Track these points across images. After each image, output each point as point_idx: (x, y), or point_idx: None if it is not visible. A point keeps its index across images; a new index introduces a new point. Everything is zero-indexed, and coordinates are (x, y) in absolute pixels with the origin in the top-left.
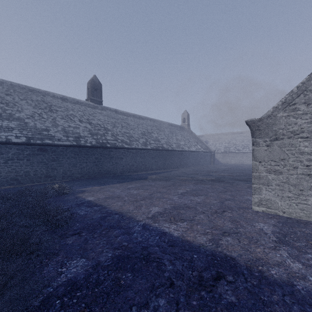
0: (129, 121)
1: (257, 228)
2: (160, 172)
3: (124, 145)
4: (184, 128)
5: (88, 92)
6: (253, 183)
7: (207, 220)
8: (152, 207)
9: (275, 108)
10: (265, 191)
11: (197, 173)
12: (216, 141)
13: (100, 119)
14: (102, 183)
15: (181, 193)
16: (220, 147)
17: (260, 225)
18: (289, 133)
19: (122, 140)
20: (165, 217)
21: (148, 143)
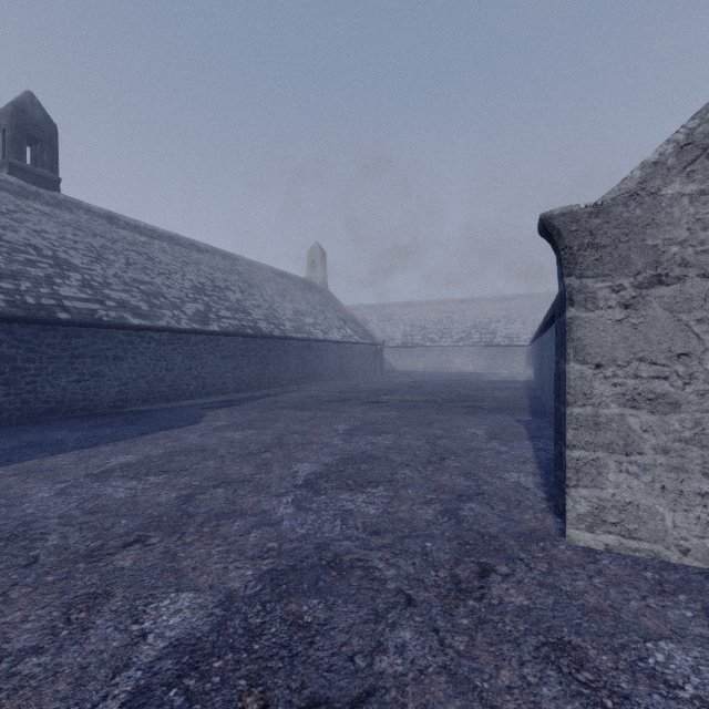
0: (157, 250)
1: (696, 708)
2: (248, 397)
3: (128, 318)
4: (314, 285)
5: (2, 144)
6: (573, 445)
7: (444, 678)
8: (159, 603)
9: (653, 168)
10: (617, 473)
11: (348, 398)
12: (385, 321)
13: (42, 231)
14: (2, 454)
15: (305, 478)
16: (393, 334)
17: (682, 671)
18: (705, 257)
19: (123, 301)
20: (214, 703)
21: (214, 315)
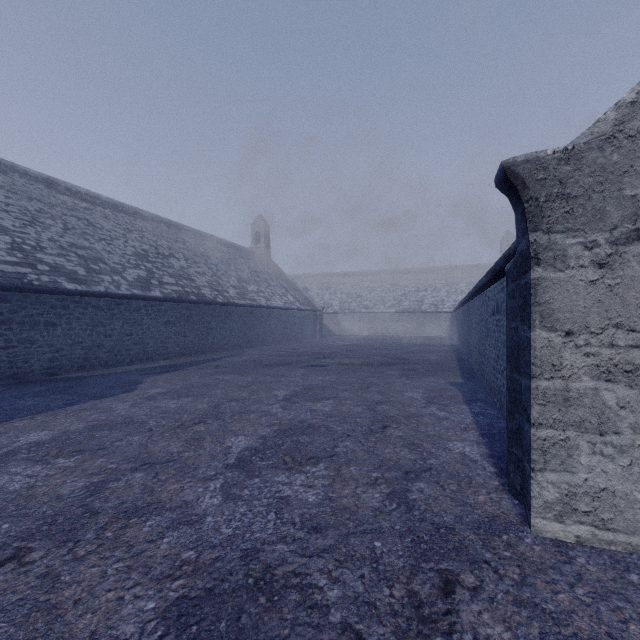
0: (99, 217)
1: None
2: (190, 362)
3: (62, 282)
4: (258, 255)
5: None
6: (540, 423)
7: None
8: None
9: (631, 108)
10: (590, 456)
11: (289, 362)
12: (324, 289)
13: None
14: None
15: (238, 456)
16: (332, 301)
17: None
18: None
19: (57, 266)
20: None
21: (157, 281)
